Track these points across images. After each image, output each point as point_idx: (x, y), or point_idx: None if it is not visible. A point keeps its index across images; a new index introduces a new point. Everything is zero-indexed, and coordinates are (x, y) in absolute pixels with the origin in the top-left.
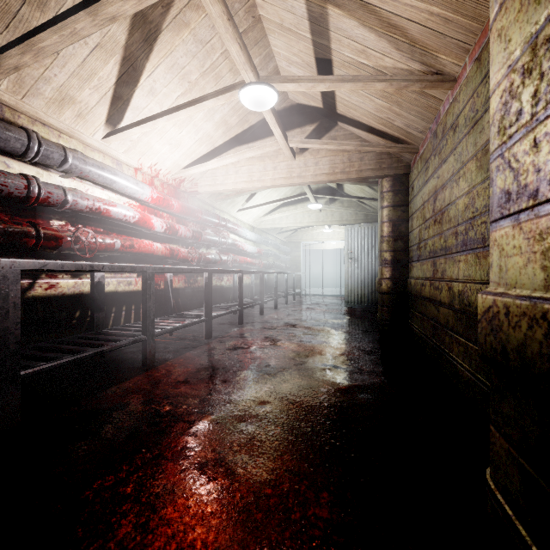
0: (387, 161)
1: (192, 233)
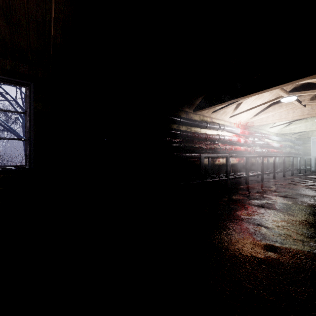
0: None
1: (251, 142)
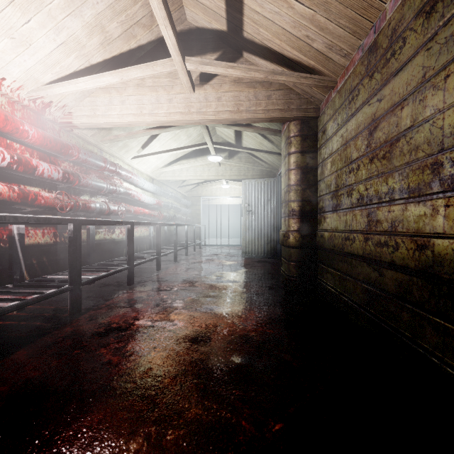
0: (295, 102)
1: (62, 173)
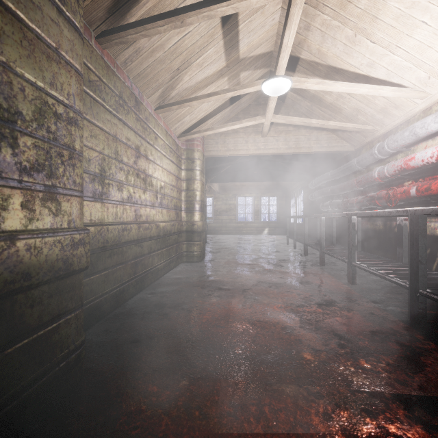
0: None
1: None
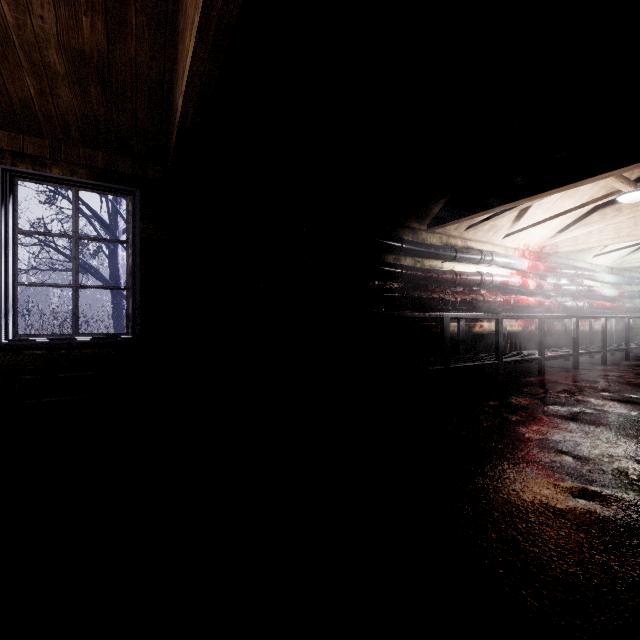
0: None
1: (552, 286)
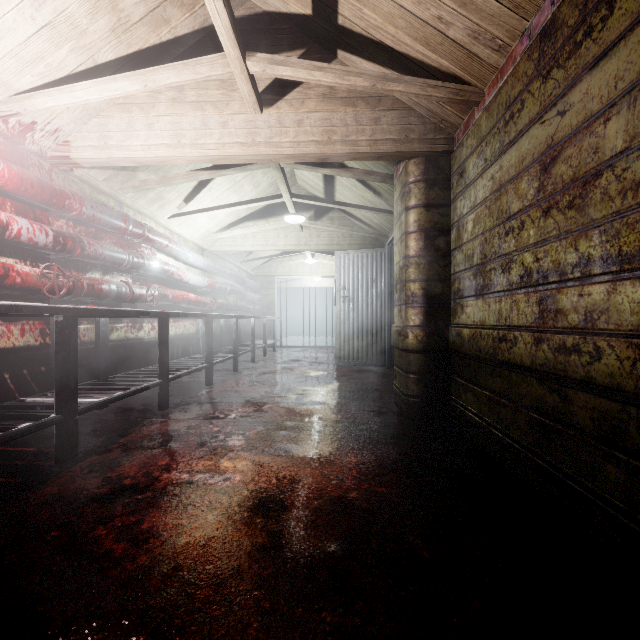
0: (417, 129)
1: (53, 236)
